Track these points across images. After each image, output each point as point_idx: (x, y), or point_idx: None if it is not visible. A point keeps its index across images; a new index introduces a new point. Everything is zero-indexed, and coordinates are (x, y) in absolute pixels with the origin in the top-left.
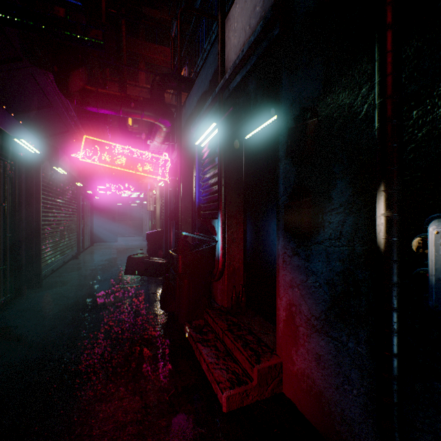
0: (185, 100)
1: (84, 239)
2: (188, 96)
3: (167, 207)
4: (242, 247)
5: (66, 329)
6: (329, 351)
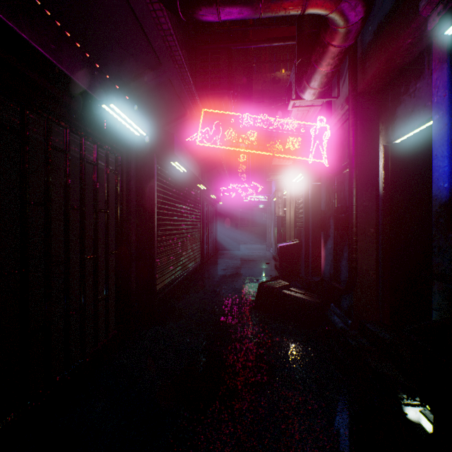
0: None
1: (208, 248)
2: None
3: (307, 210)
4: None
5: None
6: None
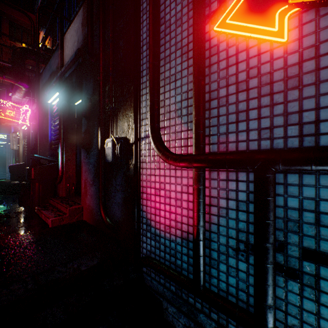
0: (43, 70)
1: None
2: (44, 69)
3: (29, 146)
4: (75, 164)
5: None
6: (94, 191)
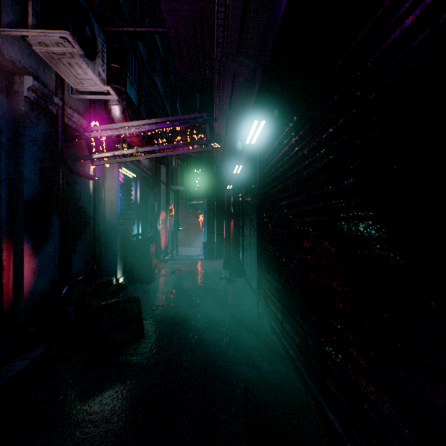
0: None
1: None
2: None
3: None
4: None
5: (203, 280)
6: None
